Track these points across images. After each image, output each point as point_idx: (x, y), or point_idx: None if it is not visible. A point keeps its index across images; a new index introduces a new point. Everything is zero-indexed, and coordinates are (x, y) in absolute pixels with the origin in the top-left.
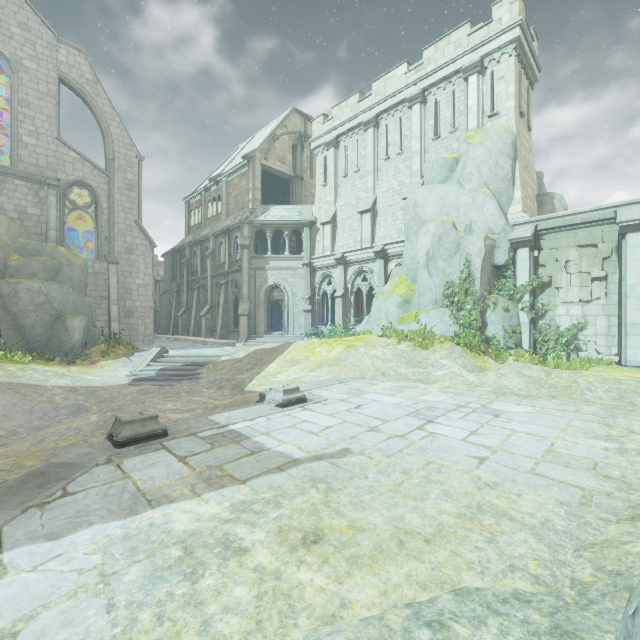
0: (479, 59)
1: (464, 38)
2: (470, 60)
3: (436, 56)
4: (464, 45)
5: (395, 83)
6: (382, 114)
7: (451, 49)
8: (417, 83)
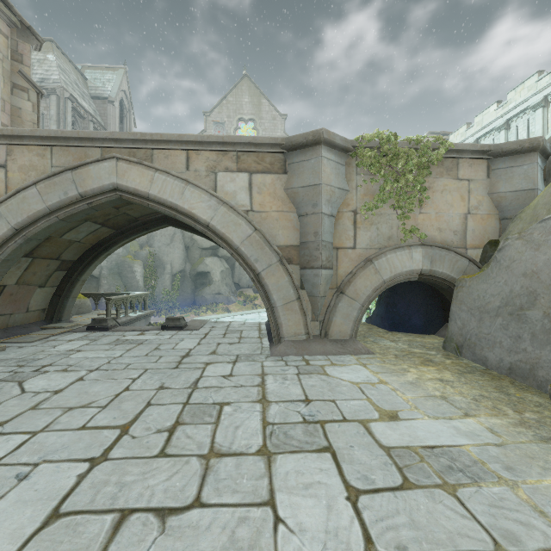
0: (541, 100)
1: (533, 84)
2: (537, 99)
3: (515, 97)
4: (533, 89)
5: (489, 117)
6: (481, 137)
7: (525, 92)
8: (503, 116)
